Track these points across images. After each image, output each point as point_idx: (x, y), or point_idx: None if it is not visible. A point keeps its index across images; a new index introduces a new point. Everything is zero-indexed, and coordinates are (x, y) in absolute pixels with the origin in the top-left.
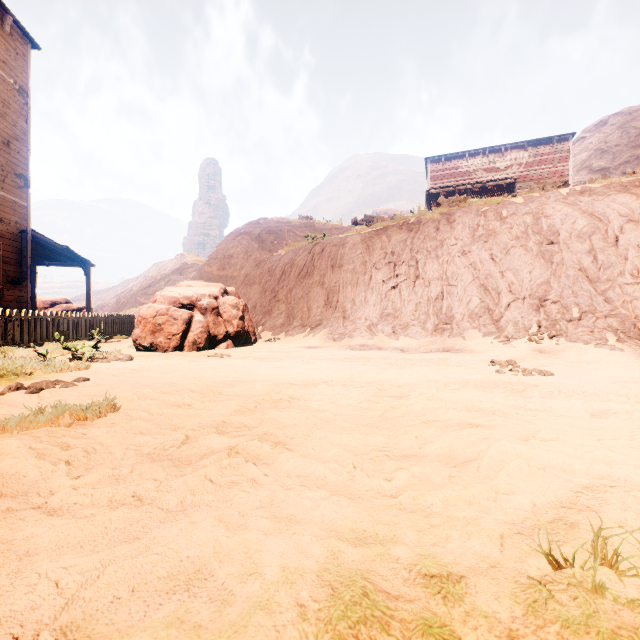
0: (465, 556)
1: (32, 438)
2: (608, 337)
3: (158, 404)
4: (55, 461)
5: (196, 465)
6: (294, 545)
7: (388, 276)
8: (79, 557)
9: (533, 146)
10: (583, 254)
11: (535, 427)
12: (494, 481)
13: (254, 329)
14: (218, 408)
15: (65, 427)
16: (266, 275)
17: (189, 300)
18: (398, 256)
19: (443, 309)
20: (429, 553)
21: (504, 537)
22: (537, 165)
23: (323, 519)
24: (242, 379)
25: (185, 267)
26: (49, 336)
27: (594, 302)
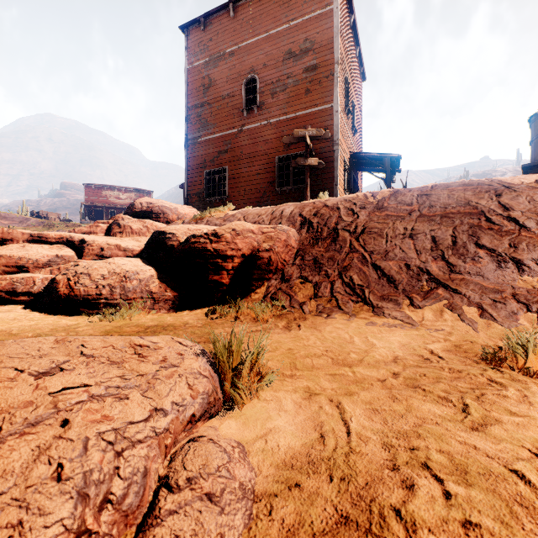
0: None
1: None
2: None
3: None
4: None
5: None
6: None
7: None
8: None
9: (137, 192)
10: None
11: None
12: None
13: None
14: None
15: None
16: None
17: None
18: None
19: None
20: None
21: None
22: None
23: None
24: None
25: None
26: None
27: None
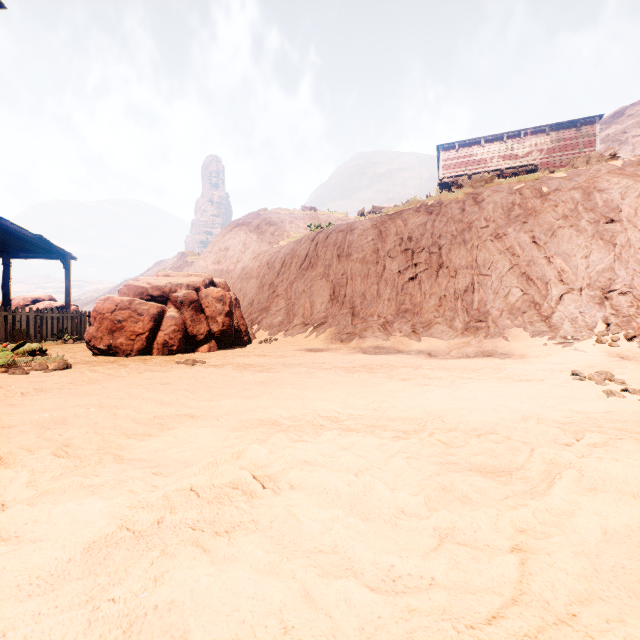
0: None
1: None
2: None
3: None
4: None
5: None
6: None
7: (405, 265)
8: None
9: (555, 130)
10: None
11: None
12: None
13: (246, 328)
14: (53, 530)
15: None
16: (264, 268)
17: (160, 291)
18: (416, 242)
19: (474, 303)
20: None
21: None
22: (560, 151)
23: None
24: (190, 411)
25: (185, 265)
26: None
27: None
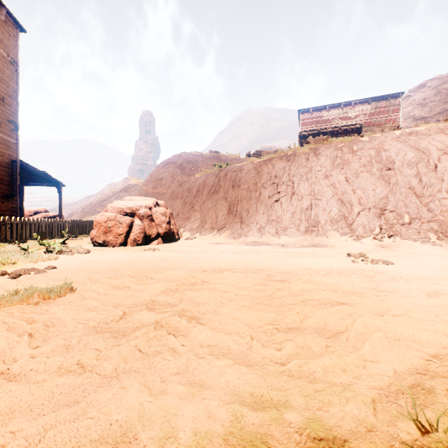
0: (345, 420)
1: (7, 314)
2: (430, 236)
3: (104, 286)
4: (21, 333)
5: (129, 336)
6: (204, 409)
7: (272, 193)
8: (27, 420)
9: (374, 101)
10: (412, 177)
11: (387, 305)
12: (361, 351)
13: (177, 230)
14: (149, 289)
15: (33, 305)
16: (186, 192)
17: (131, 210)
18: (279, 179)
19: (312, 216)
20: (316, 417)
21: (375, 401)
22: (377, 115)
23: (228, 384)
24: (168, 267)
25: (129, 187)
26: (31, 235)
27: (420, 211)
